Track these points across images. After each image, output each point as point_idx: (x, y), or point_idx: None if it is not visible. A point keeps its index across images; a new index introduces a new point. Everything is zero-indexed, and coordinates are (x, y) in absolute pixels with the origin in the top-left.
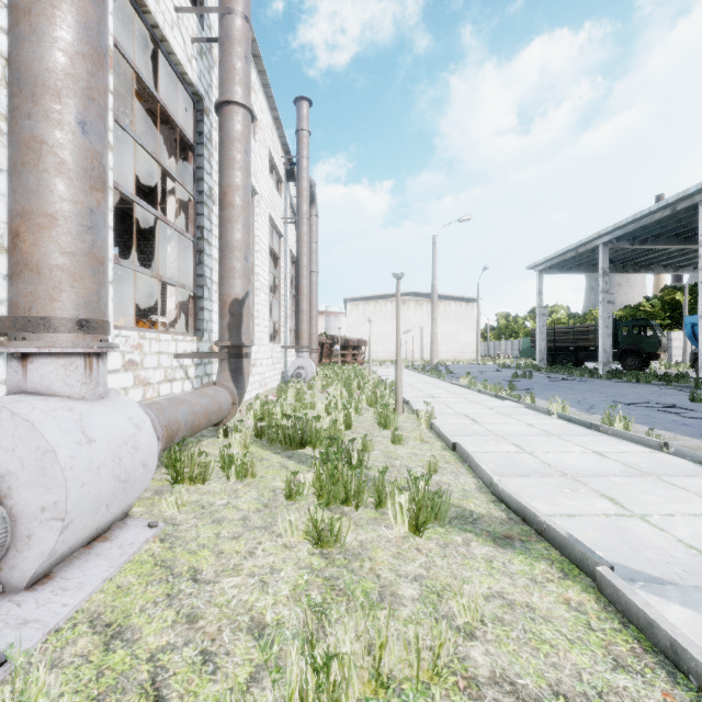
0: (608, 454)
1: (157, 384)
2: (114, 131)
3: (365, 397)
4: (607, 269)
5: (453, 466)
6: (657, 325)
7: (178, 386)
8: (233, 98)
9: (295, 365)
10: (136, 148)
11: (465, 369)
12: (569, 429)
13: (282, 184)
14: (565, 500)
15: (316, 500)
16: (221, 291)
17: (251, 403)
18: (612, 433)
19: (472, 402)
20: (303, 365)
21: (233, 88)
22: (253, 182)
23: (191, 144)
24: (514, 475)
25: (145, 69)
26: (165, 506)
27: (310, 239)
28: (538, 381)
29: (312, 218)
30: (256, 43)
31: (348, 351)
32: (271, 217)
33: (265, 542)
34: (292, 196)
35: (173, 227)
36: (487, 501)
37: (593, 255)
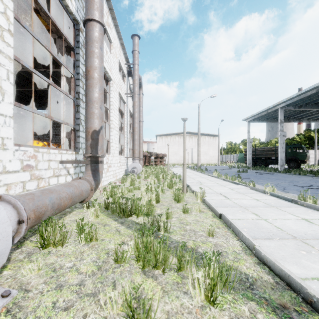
0: (312, 221)
1: (47, 178)
2: (42, 51)
3: (166, 183)
4: (282, 120)
5: (222, 230)
6: (305, 147)
7: (62, 179)
8: (93, 17)
9: (131, 166)
10: (54, 60)
11: (213, 168)
12: (280, 202)
13: (125, 77)
14: (307, 262)
15: (135, 262)
16: (86, 125)
17: (105, 187)
18: (306, 206)
19: (221, 185)
20: (135, 166)
21: (93, 12)
22: (109, 73)
23: (72, 47)
24: (263, 238)
25: (45, 3)
26: (23, 272)
27: (139, 105)
28: (250, 174)
29: (140, 95)
30: (110, 2)
31: (157, 159)
32: (119, 93)
33: (90, 314)
34: (130, 84)
35: (60, 90)
36: (254, 263)
37: (275, 113)
